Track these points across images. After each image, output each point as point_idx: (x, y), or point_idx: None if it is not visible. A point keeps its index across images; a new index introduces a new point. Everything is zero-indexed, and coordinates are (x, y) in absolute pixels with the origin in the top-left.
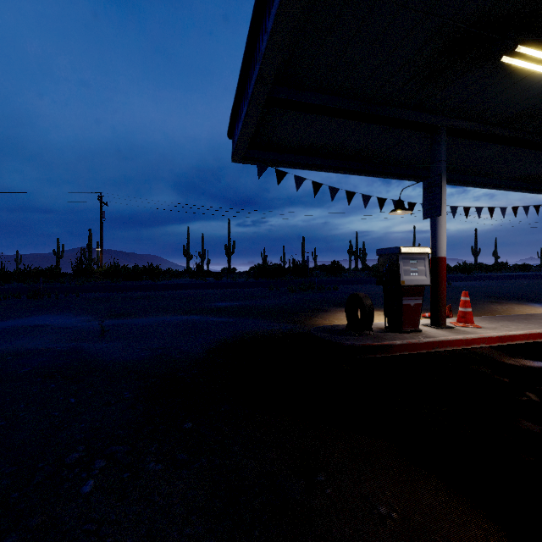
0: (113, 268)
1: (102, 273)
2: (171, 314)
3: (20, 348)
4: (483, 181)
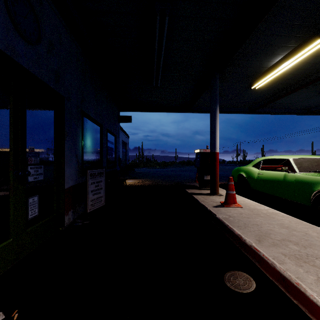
0: None
1: None
2: None
3: None
4: None
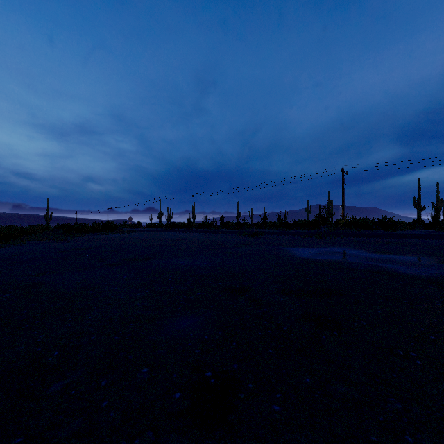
0: (351, 220)
1: (343, 223)
2: (428, 256)
3: (345, 260)
4: None
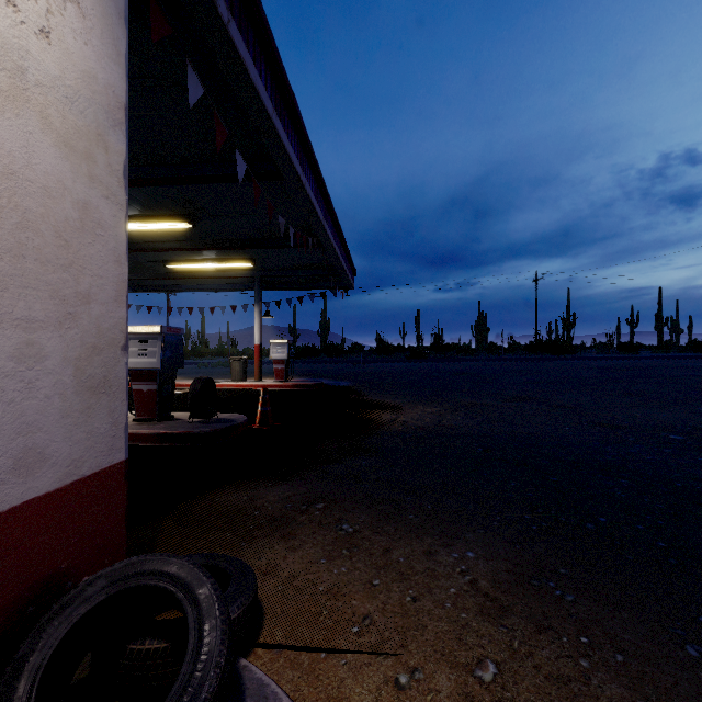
0: None
1: None
2: None
3: None
4: (231, 287)
